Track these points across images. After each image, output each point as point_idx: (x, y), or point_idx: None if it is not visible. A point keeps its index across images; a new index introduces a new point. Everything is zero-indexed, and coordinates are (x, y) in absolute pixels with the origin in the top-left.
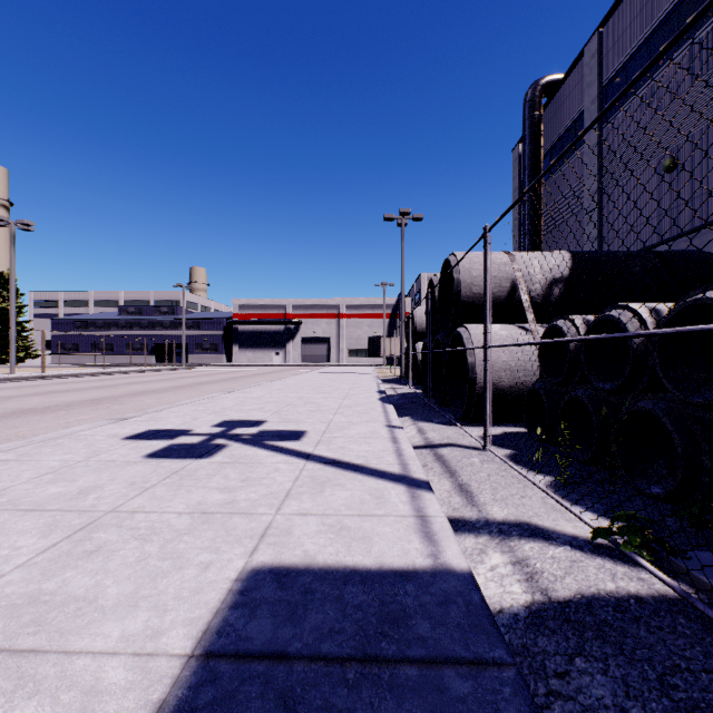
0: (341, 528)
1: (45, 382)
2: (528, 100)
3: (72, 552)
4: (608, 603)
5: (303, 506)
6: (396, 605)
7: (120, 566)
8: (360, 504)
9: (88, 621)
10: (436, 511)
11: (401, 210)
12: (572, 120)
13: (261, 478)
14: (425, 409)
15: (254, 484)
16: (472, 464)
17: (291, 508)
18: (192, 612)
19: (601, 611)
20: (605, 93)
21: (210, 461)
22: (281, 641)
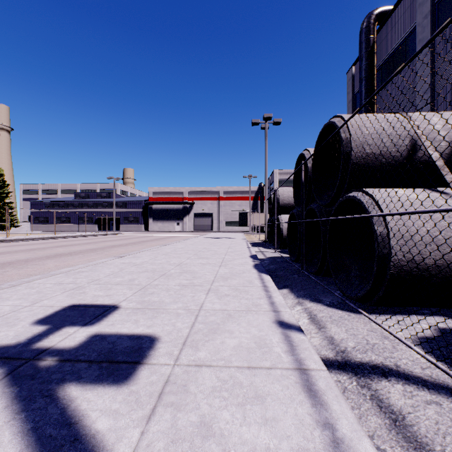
0: None
1: None
2: (365, 27)
3: None
4: None
5: None
6: None
7: None
8: None
9: None
10: None
11: (265, 115)
12: (402, 38)
13: None
14: (301, 279)
15: None
16: None
17: None
18: None
19: None
20: (437, 7)
21: None
22: None
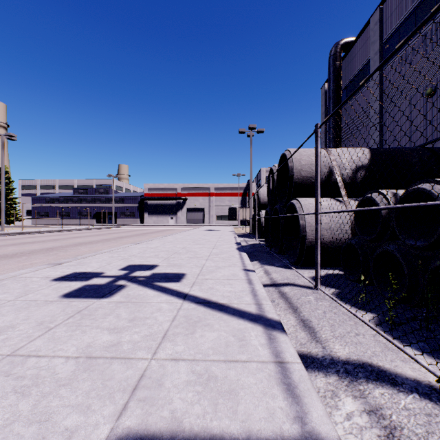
0: (208, 378)
1: (22, 236)
2: (332, 54)
3: None
4: None
5: (176, 349)
6: None
7: None
8: (225, 347)
9: None
10: (292, 356)
11: (250, 126)
12: (361, 67)
13: (145, 318)
14: (268, 256)
15: (139, 324)
16: (309, 301)
17: (165, 352)
18: None
19: None
20: (384, 47)
21: (109, 301)
22: None
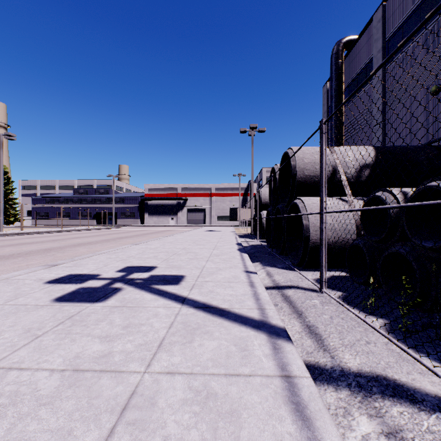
0: (207, 396)
1: (20, 237)
2: (334, 53)
3: None
4: None
5: (172, 361)
6: None
7: None
8: (226, 358)
9: None
10: (300, 369)
11: (251, 125)
12: (364, 65)
13: (140, 324)
14: (269, 257)
15: (133, 331)
16: (315, 305)
17: (160, 364)
18: None
19: None
20: (387, 45)
21: (103, 305)
22: None
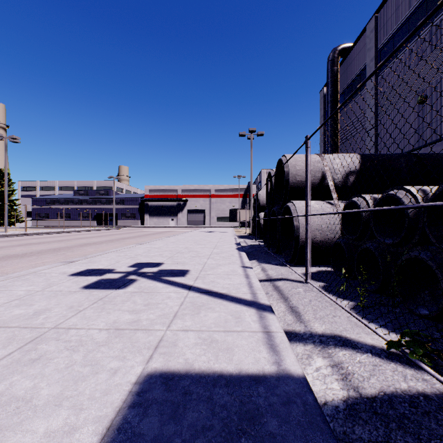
0: (211, 341)
1: (26, 237)
2: (330, 60)
3: (21, 359)
4: (404, 399)
5: (185, 324)
6: (251, 405)
7: (53, 371)
8: (224, 322)
9: (22, 418)
10: (277, 328)
11: (250, 129)
12: (358, 72)
13: (158, 303)
14: (265, 255)
15: (153, 307)
16: (299, 292)
17: (177, 326)
18: (100, 410)
19: (399, 406)
20: (379, 54)
21: (124, 291)
22: (165, 437)
